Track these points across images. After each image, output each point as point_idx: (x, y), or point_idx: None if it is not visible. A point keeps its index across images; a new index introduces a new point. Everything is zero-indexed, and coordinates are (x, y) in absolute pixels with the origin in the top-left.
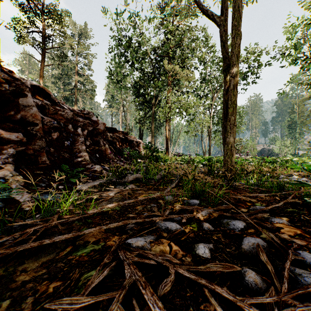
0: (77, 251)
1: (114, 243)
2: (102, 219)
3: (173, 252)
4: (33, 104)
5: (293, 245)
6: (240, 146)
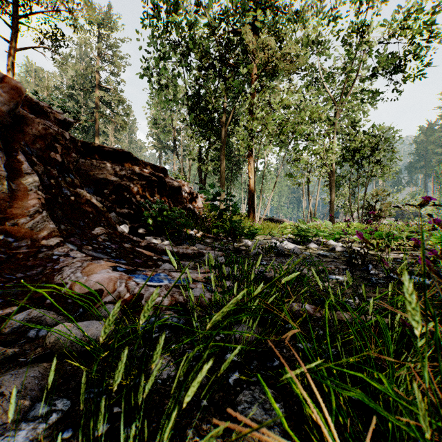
0: None
1: None
2: None
3: None
4: None
5: None
6: (384, 204)
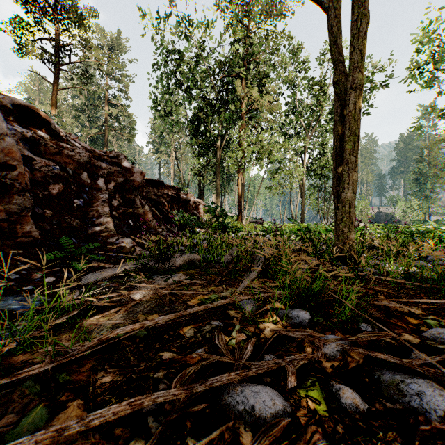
0: None
1: None
2: (96, 369)
3: None
4: (8, 132)
5: None
6: None
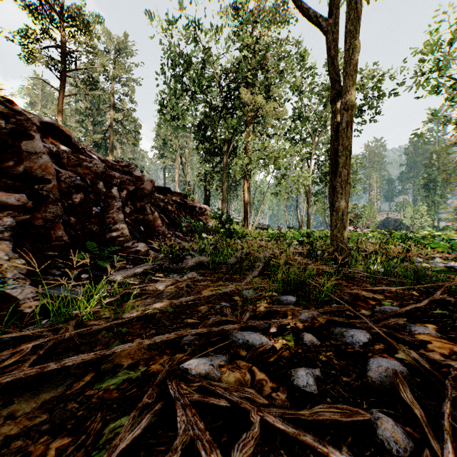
0: (102, 381)
1: (162, 367)
2: (144, 327)
3: (257, 383)
4: (44, 151)
5: (450, 372)
6: (354, 215)
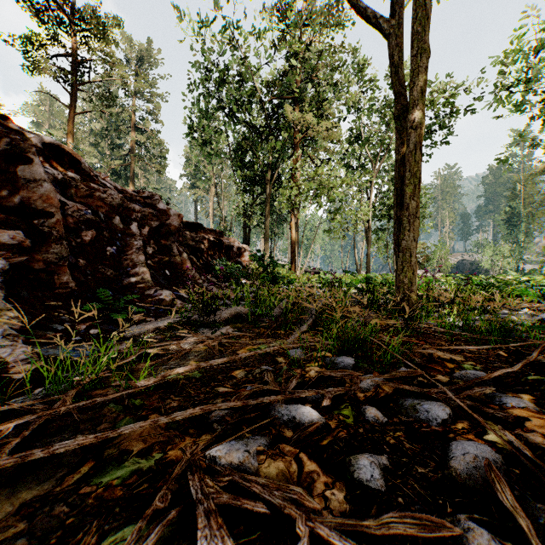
0: (103, 474)
1: (182, 454)
2: (164, 398)
3: (306, 477)
4: (45, 177)
5: None
6: (422, 256)
